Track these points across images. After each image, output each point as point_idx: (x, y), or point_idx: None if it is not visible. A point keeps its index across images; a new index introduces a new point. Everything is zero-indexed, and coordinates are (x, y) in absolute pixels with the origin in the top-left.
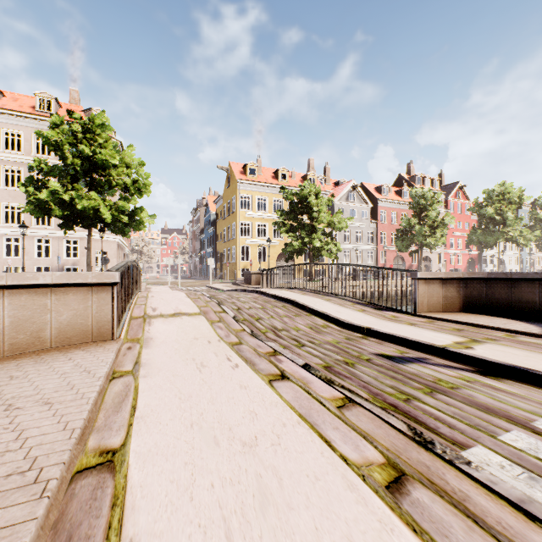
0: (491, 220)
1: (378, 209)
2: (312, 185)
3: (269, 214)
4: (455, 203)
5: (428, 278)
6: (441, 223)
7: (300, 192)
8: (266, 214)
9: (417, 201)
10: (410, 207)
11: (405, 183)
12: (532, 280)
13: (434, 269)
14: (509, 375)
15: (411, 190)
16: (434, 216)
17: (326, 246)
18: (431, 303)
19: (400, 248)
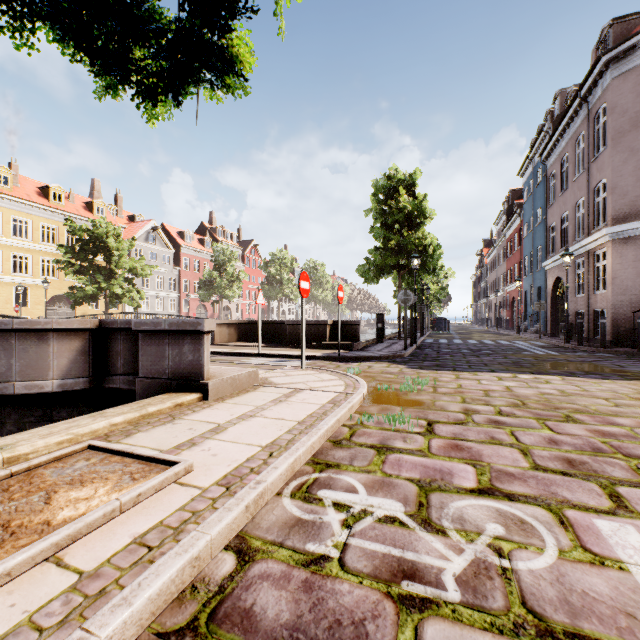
0: (274, 279)
1: (181, 256)
2: (111, 225)
3: (35, 244)
4: (250, 259)
5: (221, 323)
6: (238, 278)
7: (94, 230)
8: (29, 243)
9: (219, 255)
10: (212, 260)
11: (208, 233)
12: (266, 324)
13: (233, 318)
14: (242, 356)
15: (213, 244)
16: (232, 272)
17: (129, 294)
18: (222, 338)
19: (203, 298)
